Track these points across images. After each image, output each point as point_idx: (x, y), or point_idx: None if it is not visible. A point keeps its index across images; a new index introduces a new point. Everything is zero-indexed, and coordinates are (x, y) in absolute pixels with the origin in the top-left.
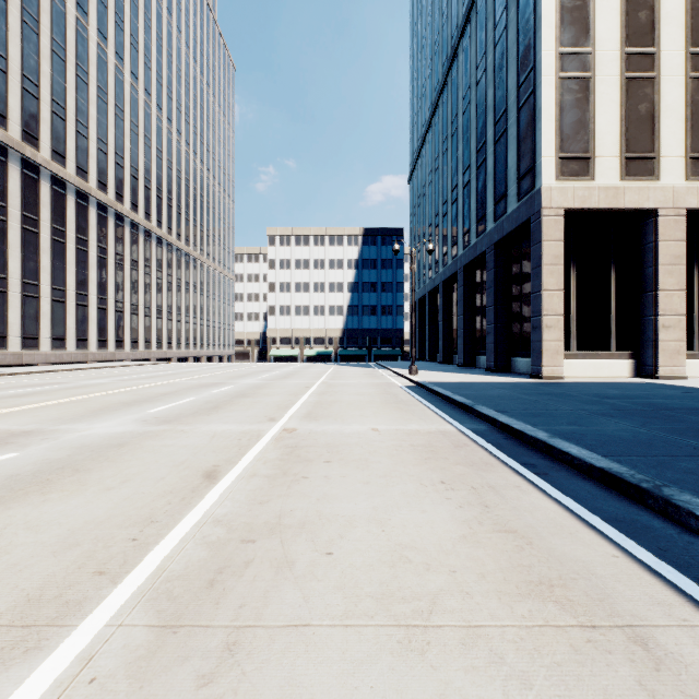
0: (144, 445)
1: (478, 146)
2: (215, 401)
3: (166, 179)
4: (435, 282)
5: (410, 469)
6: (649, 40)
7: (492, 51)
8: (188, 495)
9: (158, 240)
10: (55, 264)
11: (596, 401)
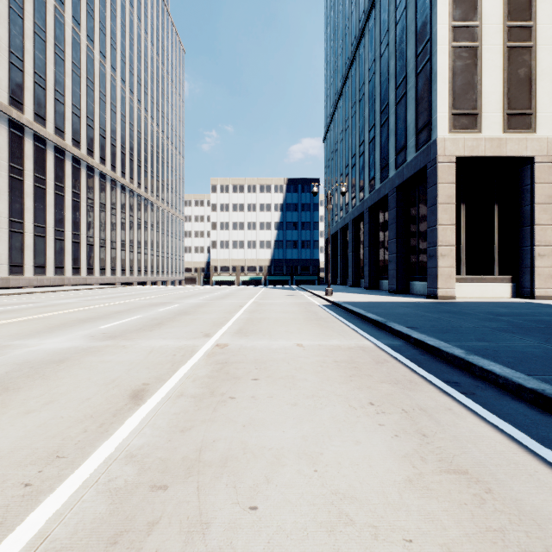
0: (83, 360)
1: (382, 108)
2: (160, 318)
3: (129, 139)
4: (345, 220)
5: (336, 387)
6: (527, 15)
7: (393, 29)
8: (108, 420)
9: (122, 188)
10: (37, 206)
11: (492, 318)
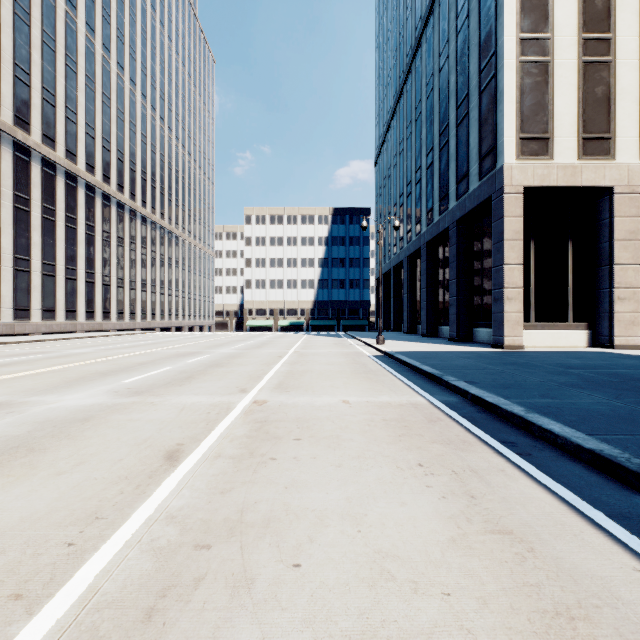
0: (110, 419)
1: (441, 129)
2: (190, 371)
3: (150, 162)
4: (399, 257)
5: (384, 448)
6: (605, 26)
7: (454, 39)
8: (144, 481)
9: (143, 219)
10: (45, 241)
11: (562, 371)
